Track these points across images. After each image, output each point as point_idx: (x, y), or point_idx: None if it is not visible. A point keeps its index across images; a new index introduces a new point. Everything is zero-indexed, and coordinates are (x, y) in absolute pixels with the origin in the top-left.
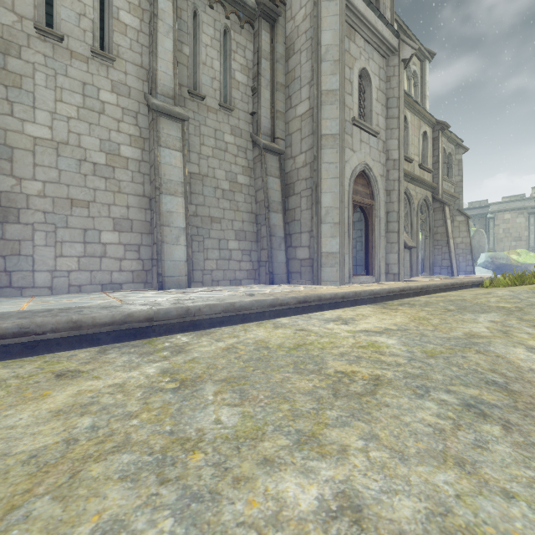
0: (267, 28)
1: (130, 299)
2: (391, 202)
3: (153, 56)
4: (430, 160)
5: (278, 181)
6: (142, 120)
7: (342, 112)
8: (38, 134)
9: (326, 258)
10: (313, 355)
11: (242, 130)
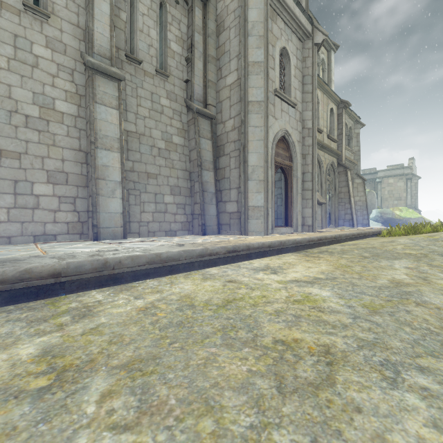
0: (199, 5)
1: (55, 250)
2: (306, 164)
3: (89, 16)
4: (336, 132)
5: (210, 143)
6: (78, 78)
7: (266, 82)
8: None
9: (252, 211)
10: (245, 315)
11: (177, 96)
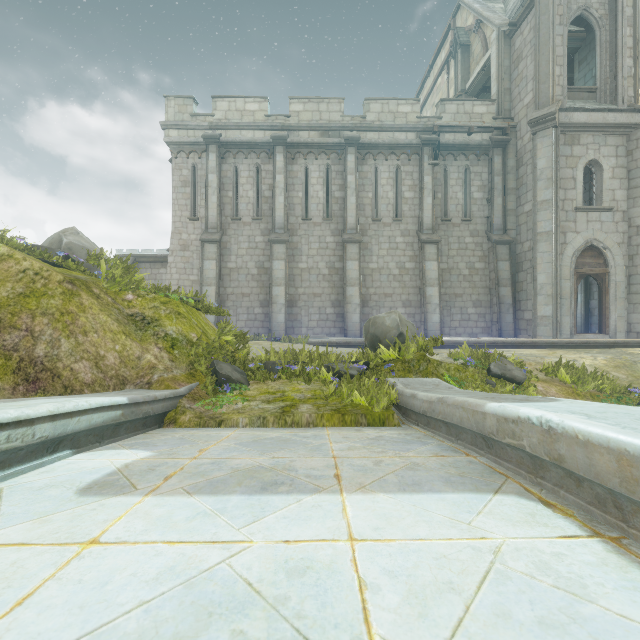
0: (499, 152)
1: None
2: (634, 266)
3: (421, 211)
4: None
5: (508, 263)
6: (415, 246)
7: (555, 213)
8: (373, 267)
9: (541, 320)
10: None
11: (479, 231)
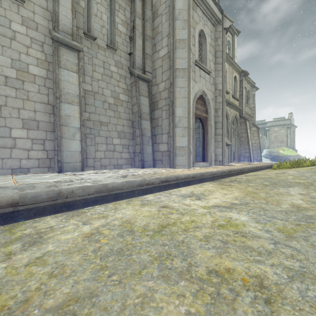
0: None
1: (25, 181)
2: (218, 116)
3: (55, 2)
4: (238, 93)
5: (147, 100)
6: (47, 49)
7: (189, 54)
8: None
9: (179, 150)
10: (179, 241)
11: (123, 64)
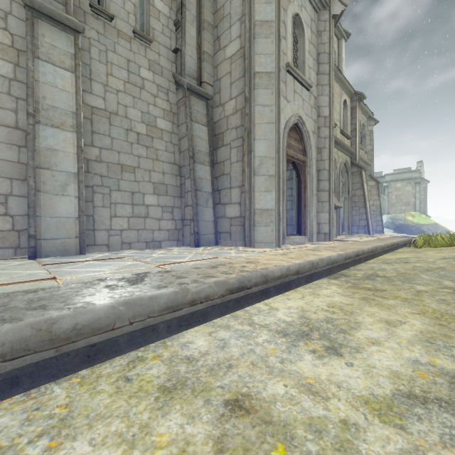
0: None
1: None
2: (322, 160)
3: None
4: (349, 127)
5: (205, 129)
6: (16, 25)
7: (277, 49)
8: None
9: (260, 216)
10: None
11: (163, 68)
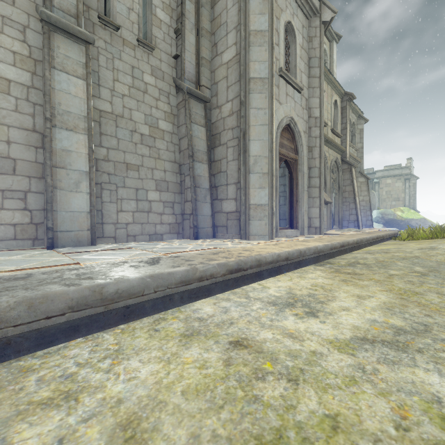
0: None
1: None
2: (313, 158)
3: None
4: (340, 126)
5: (203, 130)
6: (33, 37)
7: (271, 56)
8: None
9: (254, 211)
10: None
11: (165, 73)
